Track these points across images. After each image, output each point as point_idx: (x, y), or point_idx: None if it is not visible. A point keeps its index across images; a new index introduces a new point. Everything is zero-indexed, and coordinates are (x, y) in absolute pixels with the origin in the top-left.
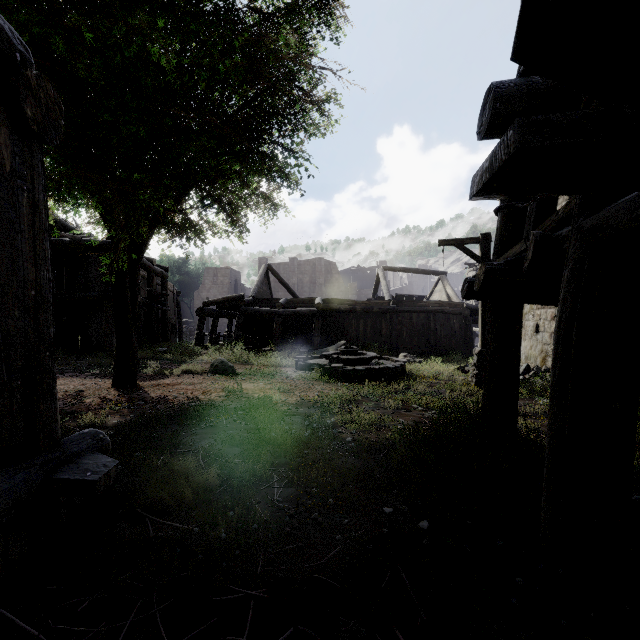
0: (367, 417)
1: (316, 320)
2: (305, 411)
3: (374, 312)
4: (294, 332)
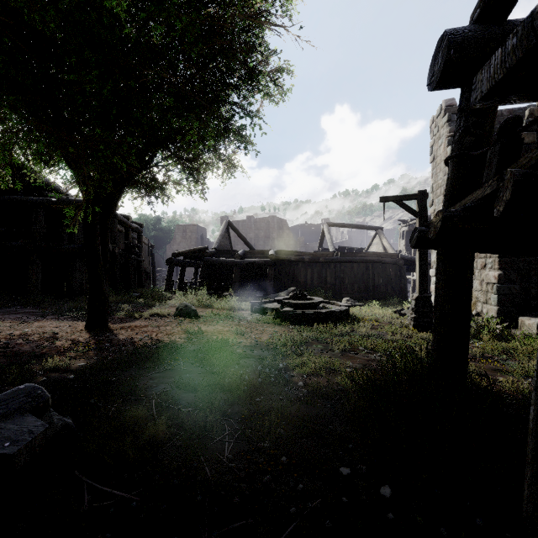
0: (317, 360)
1: (270, 269)
2: (259, 353)
3: (320, 262)
4: (251, 279)
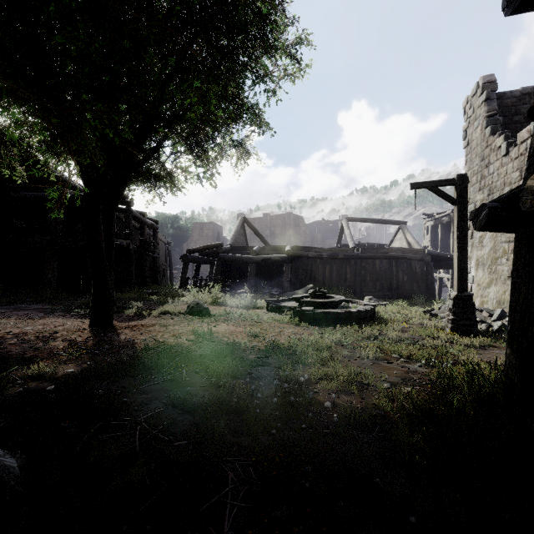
0: (346, 372)
1: (286, 265)
2: (275, 360)
3: (339, 258)
4: (266, 276)
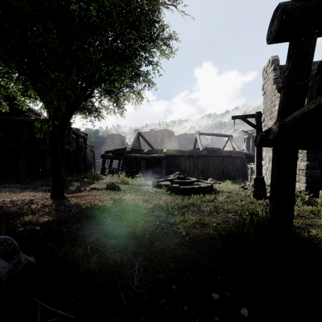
0: (194, 218)
1: (163, 161)
2: (157, 213)
3: (194, 156)
4: (152, 167)
